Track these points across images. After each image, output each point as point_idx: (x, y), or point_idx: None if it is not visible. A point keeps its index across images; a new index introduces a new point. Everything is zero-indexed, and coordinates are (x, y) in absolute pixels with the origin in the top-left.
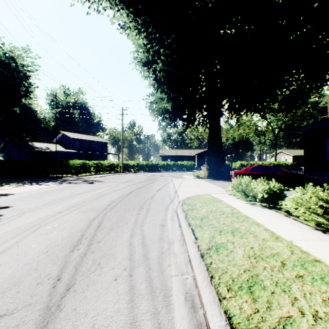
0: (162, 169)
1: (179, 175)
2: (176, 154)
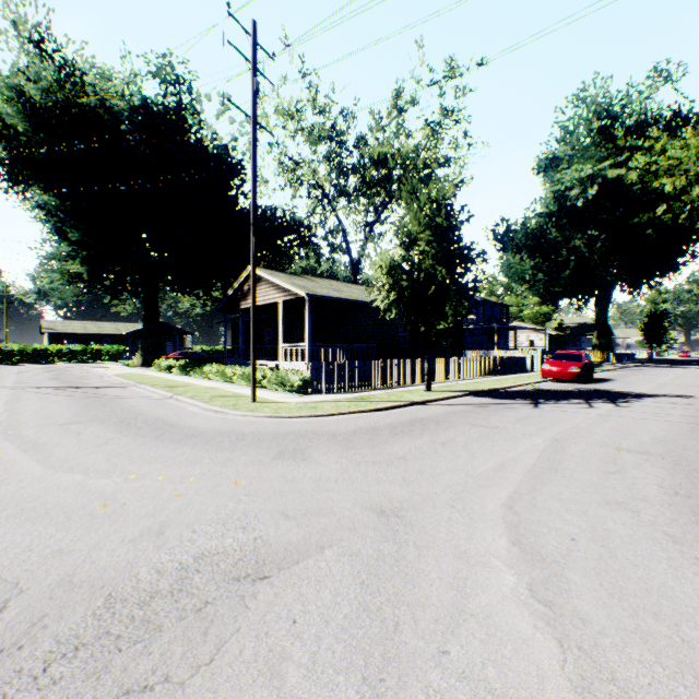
0: (57, 359)
1: (101, 365)
2: (85, 332)
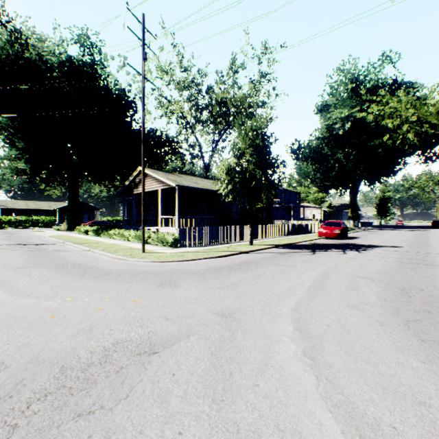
0: (8, 226)
1: (39, 230)
2: (27, 207)
